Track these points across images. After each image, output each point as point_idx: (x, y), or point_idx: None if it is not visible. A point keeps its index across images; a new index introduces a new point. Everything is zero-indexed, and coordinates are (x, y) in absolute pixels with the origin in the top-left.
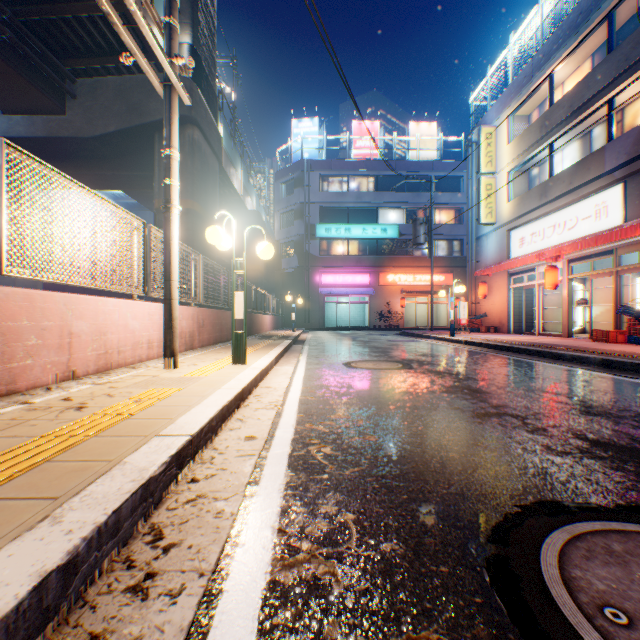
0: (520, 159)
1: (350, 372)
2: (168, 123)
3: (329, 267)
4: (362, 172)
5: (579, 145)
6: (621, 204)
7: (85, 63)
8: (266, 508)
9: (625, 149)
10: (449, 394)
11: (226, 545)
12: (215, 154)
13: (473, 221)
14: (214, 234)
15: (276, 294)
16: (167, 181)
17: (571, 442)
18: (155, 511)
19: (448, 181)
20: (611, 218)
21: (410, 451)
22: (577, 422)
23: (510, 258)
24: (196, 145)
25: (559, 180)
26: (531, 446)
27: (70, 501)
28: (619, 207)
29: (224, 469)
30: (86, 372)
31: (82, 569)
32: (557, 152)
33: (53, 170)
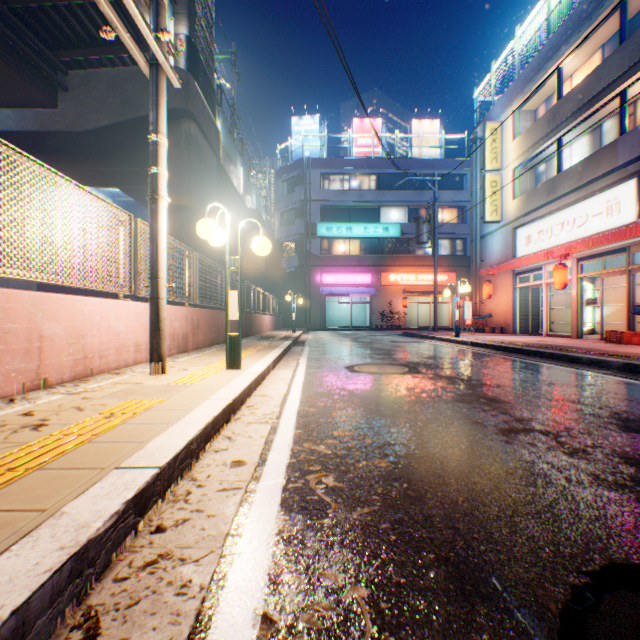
0: (527, 155)
1: (353, 377)
2: (155, 106)
3: (330, 266)
4: (363, 170)
5: (589, 140)
6: (634, 200)
7: (77, 54)
8: (248, 576)
9: (639, 142)
10: (464, 404)
11: None
12: (213, 150)
13: (477, 219)
14: (205, 228)
15: (276, 294)
16: (154, 170)
17: (622, 469)
18: (96, 585)
19: (451, 179)
20: (624, 214)
21: (430, 482)
22: (619, 441)
23: (516, 257)
24: (193, 140)
25: (568, 176)
26: (575, 475)
27: None
28: (632, 203)
29: (200, 511)
30: (60, 380)
31: None
32: (565, 147)
33: (18, 152)
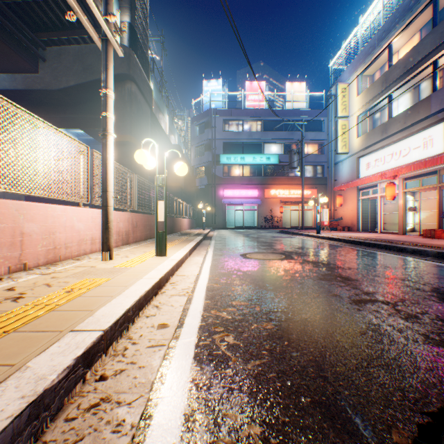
0: (367, 106)
1: (246, 262)
2: (105, 69)
3: (229, 184)
4: (252, 117)
5: (410, 95)
6: (443, 137)
7: (52, 35)
8: (169, 416)
9: None
10: (326, 281)
11: None
12: (147, 103)
13: (332, 151)
14: (141, 156)
15: (192, 204)
16: (104, 114)
17: None
18: (51, 424)
19: (313, 124)
20: (435, 148)
21: (304, 341)
22: (441, 309)
23: (359, 177)
24: (133, 95)
25: (396, 121)
26: (411, 335)
27: None
28: (442, 139)
29: (134, 363)
30: (36, 264)
31: None
32: (394, 101)
33: (5, 100)
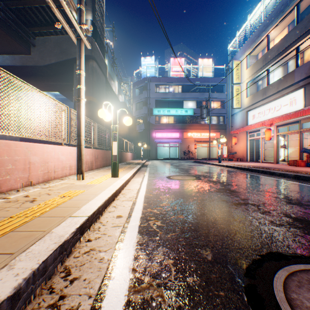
0: (253, 76)
1: (170, 181)
2: (79, 57)
3: (159, 129)
4: (175, 83)
5: (282, 69)
6: (303, 98)
7: (40, 29)
8: (126, 256)
9: (305, 71)
10: (219, 193)
11: (104, 278)
12: (104, 74)
13: (229, 107)
14: (102, 113)
15: (133, 142)
16: (79, 86)
17: (283, 219)
18: (67, 258)
19: (217, 87)
20: (298, 105)
21: (201, 224)
22: (285, 208)
23: (248, 125)
24: (94, 69)
25: (272, 86)
26: (263, 221)
27: (20, 255)
28: (302, 100)
29: (105, 234)
30: (38, 182)
31: (23, 296)
32: (271, 73)
33: (20, 80)
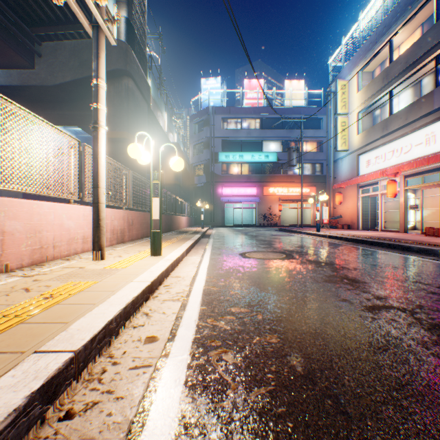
0: (367, 103)
1: (245, 262)
2: (96, 58)
3: (228, 182)
4: (251, 115)
5: (412, 91)
6: None
7: (48, 30)
8: None
9: None
10: (332, 284)
11: None
12: (145, 99)
13: (331, 149)
14: (134, 149)
15: (190, 202)
16: (95, 105)
17: None
18: None
19: (312, 122)
20: (438, 144)
21: (316, 359)
22: None
23: (359, 175)
24: (130, 91)
25: (397, 117)
26: None
27: None
28: None
29: (110, 392)
30: (20, 265)
31: None
32: (395, 97)
33: None
